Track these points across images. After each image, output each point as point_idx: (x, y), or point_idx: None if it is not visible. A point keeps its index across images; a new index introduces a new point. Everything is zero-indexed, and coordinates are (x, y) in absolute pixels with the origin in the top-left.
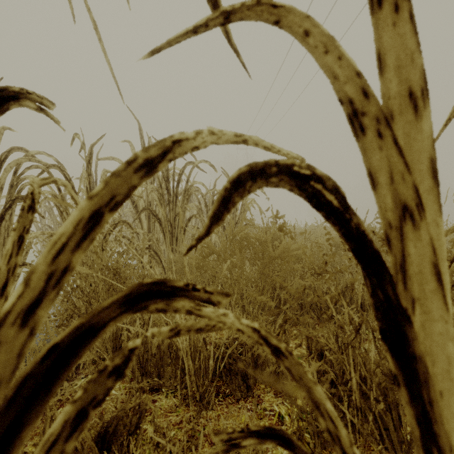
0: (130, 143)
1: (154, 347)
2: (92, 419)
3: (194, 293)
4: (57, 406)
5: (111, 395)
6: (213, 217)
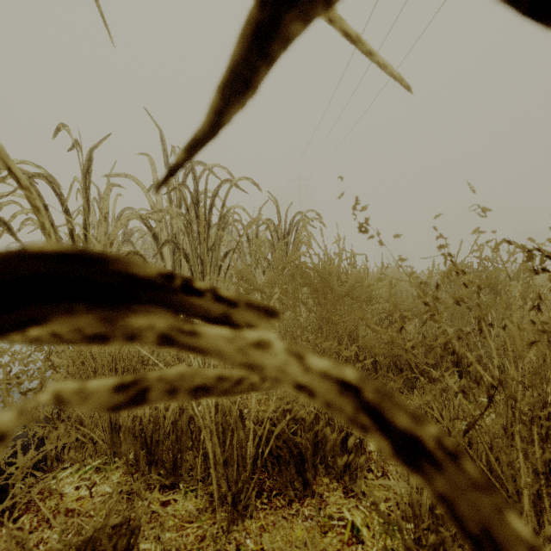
0: (149, 157)
1: (169, 424)
2: (68, 534)
3: (186, 298)
4: (21, 511)
5: (92, 499)
6: (229, 81)
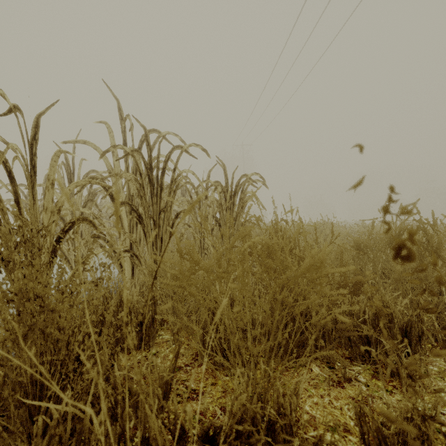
0: (107, 125)
1: (95, 441)
2: None
3: None
4: None
5: None
6: None
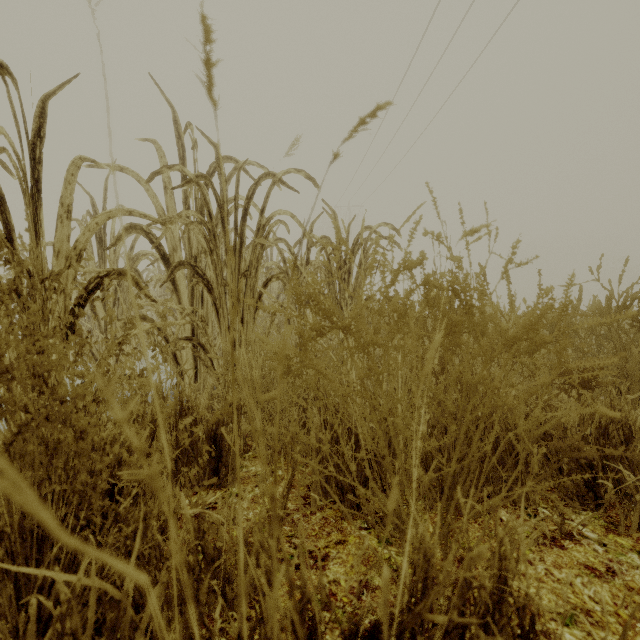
0: (157, 145)
1: None
2: None
3: None
4: None
5: None
6: None
